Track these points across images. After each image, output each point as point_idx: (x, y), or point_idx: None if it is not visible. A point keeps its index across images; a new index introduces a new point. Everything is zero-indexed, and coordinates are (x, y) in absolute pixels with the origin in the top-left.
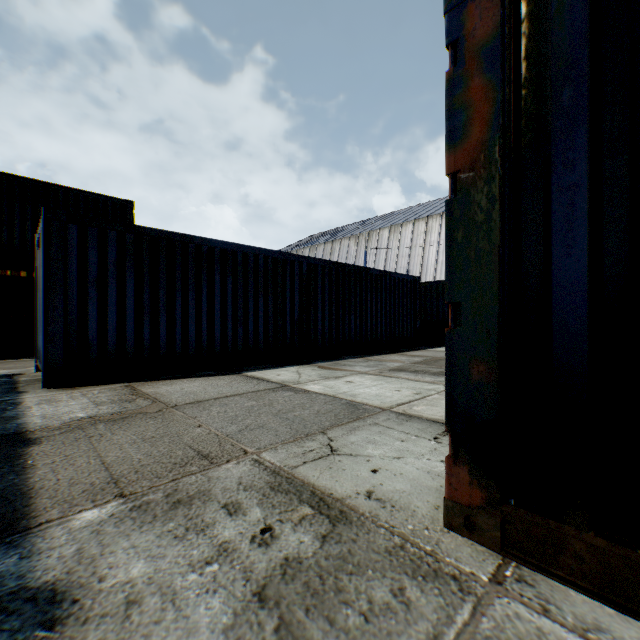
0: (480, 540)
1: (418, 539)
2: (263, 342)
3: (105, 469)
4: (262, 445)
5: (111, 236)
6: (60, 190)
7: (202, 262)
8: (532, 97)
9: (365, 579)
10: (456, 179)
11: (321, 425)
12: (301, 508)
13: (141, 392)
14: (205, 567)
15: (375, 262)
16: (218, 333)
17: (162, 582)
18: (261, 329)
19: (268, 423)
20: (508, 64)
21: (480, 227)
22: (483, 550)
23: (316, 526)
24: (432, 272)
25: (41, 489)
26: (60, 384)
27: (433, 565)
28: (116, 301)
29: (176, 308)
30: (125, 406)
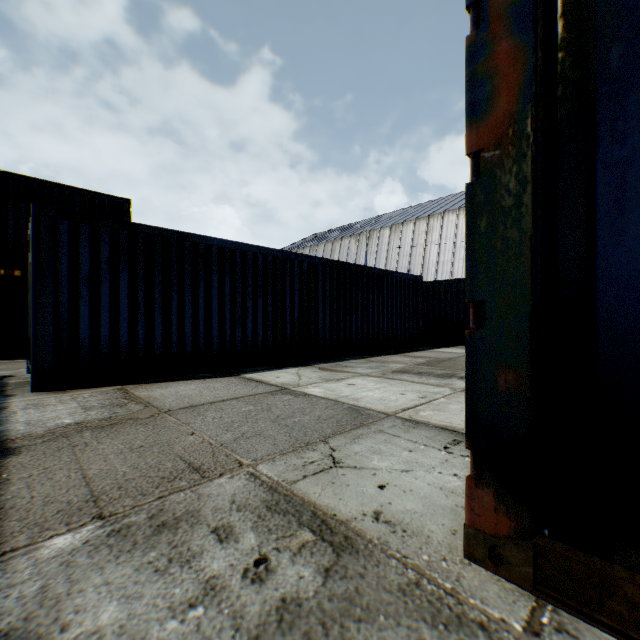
0: (508, 575)
1: (435, 573)
2: (262, 343)
3: (86, 484)
4: (259, 456)
5: (104, 233)
6: (56, 188)
7: (199, 260)
8: (571, 60)
9: (376, 628)
10: (478, 159)
11: (322, 433)
12: (301, 533)
13: (134, 396)
14: (188, 611)
15: (376, 262)
16: (216, 334)
17: (135, 632)
18: (260, 329)
19: (266, 430)
20: (541, 24)
21: (508, 213)
22: (512, 588)
23: (318, 556)
24: (433, 272)
25: (11, 509)
26: (50, 387)
27: (455, 609)
28: (109, 301)
29: (172, 308)
30: (115, 411)
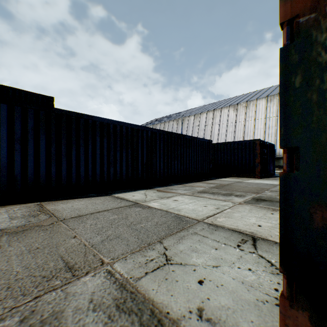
0: None
1: None
2: (125, 176)
3: None
4: (116, 255)
5: (30, 112)
6: (10, 89)
7: (88, 129)
8: None
9: None
10: (291, 26)
11: (159, 235)
12: None
13: (45, 209)
14: None
15: (186, 133)
16: (98, 171)
17: None
18: (124, 169)
19: (123, 233)
20: None
21: (324, 68)
22: None
23: None
24: (216, 138)
25: None
26: None
27: None
28: (33, 152)
29: (72, 156)
30: (30, 220)
